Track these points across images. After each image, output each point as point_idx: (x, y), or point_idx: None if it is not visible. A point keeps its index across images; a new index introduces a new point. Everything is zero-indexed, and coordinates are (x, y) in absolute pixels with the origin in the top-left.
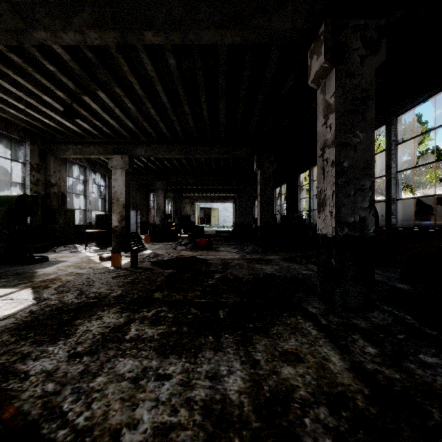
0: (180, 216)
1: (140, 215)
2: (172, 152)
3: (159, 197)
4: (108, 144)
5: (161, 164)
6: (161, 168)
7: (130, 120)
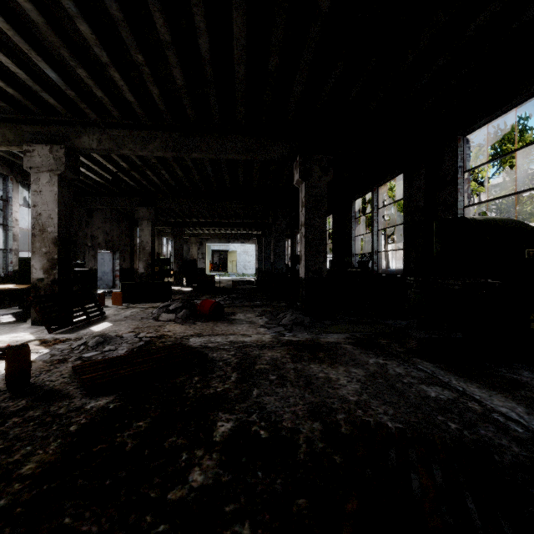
0: (181, 261)
1: (120, 260)
2: (149, 145)
3: (144, 232)
4: (22, 124)
5: (144, 177)
6: (145, 185)
7: (44, 59)
